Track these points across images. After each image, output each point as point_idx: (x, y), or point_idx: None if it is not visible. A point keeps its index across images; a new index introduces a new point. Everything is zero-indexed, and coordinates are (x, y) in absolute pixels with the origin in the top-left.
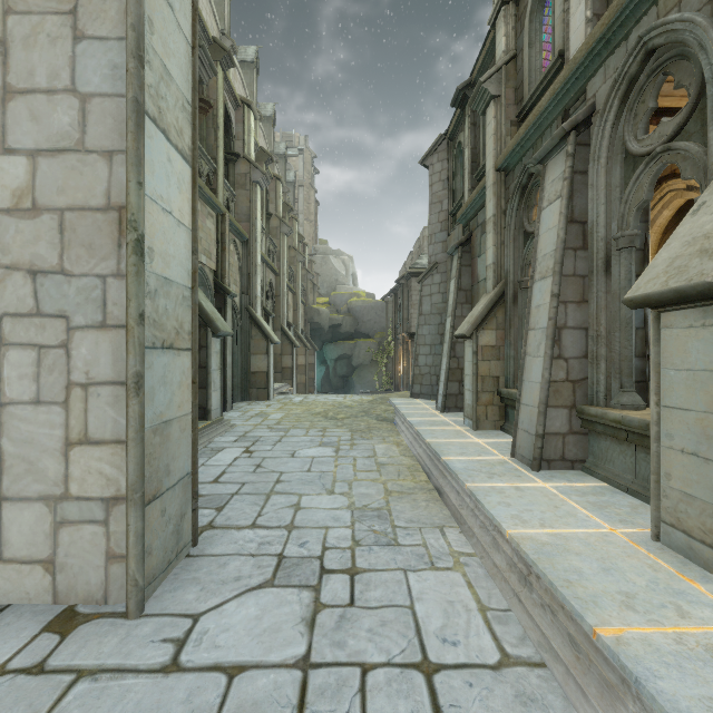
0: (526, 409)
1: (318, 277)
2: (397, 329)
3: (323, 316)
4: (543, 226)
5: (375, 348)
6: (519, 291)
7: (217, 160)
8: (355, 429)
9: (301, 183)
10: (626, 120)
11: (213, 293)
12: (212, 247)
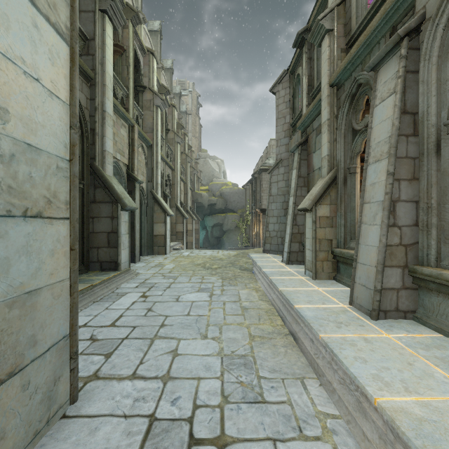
0: (363, 267)
1: (201, 173)
2: (252, 206)
3: (204, 198)
4: (376, 120)
5: (238, 219)
6: (348, 175)
7: (129, 88)
8: (225, 277)
9: (190, 112)
10: None
11: (125, 180)
12: (125, 148)
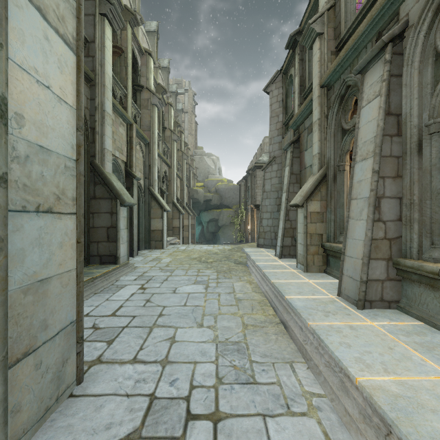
0: (350, 260)
1: (197, 170)
2: (247, 202)
3: (200, 194)
4: (362, 120)
5: (233, 214)
6: (338, 172)
7: (127, 88)
8: (220, 270)
9: (186, 110)
10: (438, 29)
11: (124, 177)
12: (123, 146)
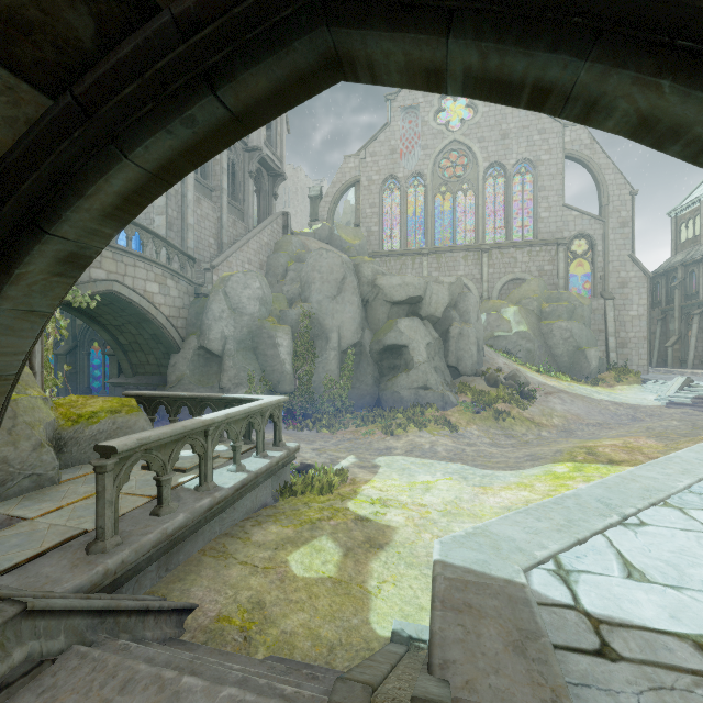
0: (689, 361)
1: None
2: None
3: None
4: (693, 327)
5: None
6: (685, 336)
7: None
8: None
9: None
10: None
11: None
12: None
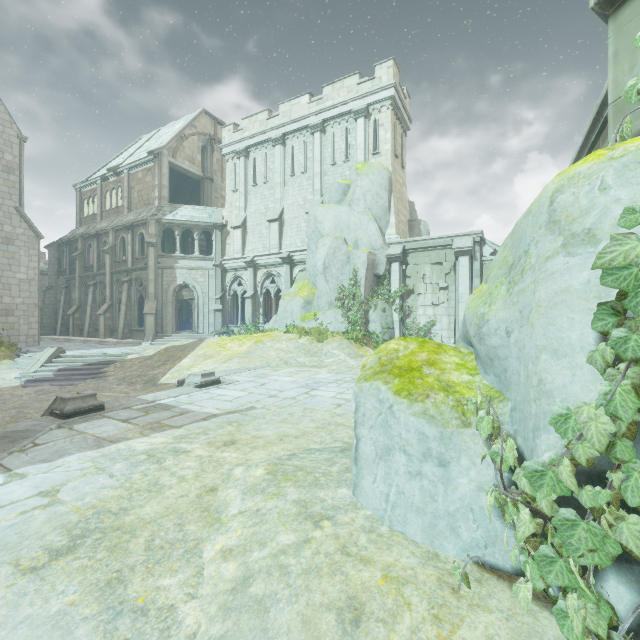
0: (86, 329)
1: None
2: None
3: None
4: (89, 297)
5: None
6: (85, 305)
7: None
8: None
9: None
10: (102, 286)
11: None
12: None
